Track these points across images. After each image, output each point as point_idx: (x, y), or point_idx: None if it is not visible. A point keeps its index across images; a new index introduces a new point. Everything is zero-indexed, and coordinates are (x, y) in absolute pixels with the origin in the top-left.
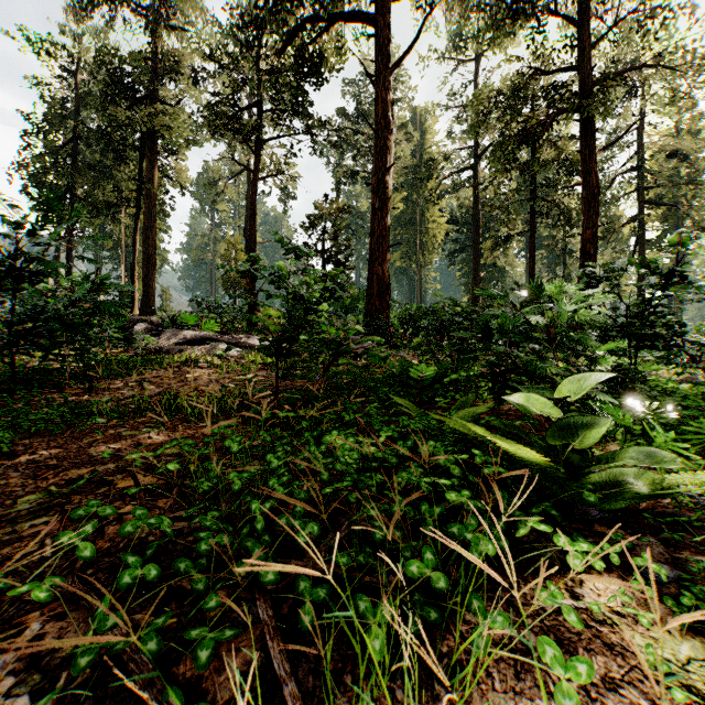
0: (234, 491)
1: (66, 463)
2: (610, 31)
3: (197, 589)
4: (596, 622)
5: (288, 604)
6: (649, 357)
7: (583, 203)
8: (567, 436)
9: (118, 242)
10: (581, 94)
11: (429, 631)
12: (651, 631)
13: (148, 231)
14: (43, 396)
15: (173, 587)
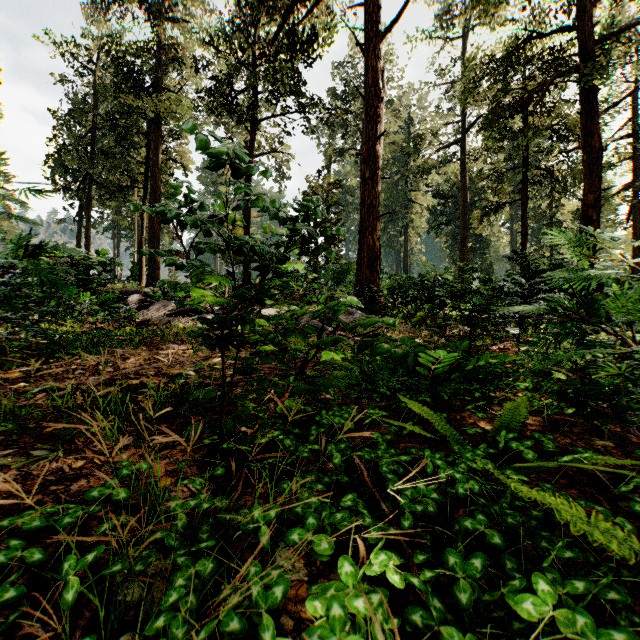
0: None
1: None
2: None
3: None
4: None
5: None
6: None
7: (583, 166)
8: None
9: (131, 222)
10: (581, 53)
11: None
12: None
13: None
14: None
15: None
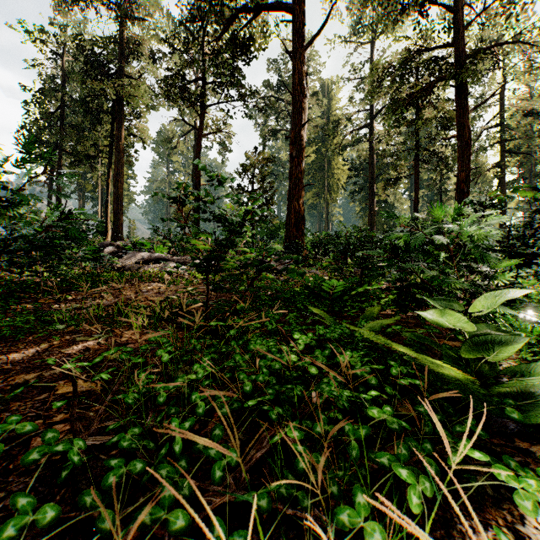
0: (158, 404)
1: (19, 367)
2: (480, 14)
3: (103, 528)
4: None
5: None
6: (522, 273)
7: (458, 151)
8: (482, 350)
9: (96, 186)
10: (456, 64)
11: None
12: None
13: (117, 177)
14: (20, 305)
15: (82, 518)
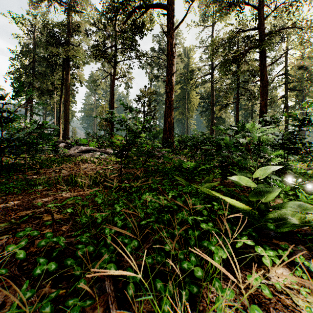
0: (97, 223)
1: (21, 208)
2: (273, 12)
3: (76, 274)
4: (278, 292)
5: (122, 281)
6: (292, 158)
7: (260, 89)
8: (259, 196)
9: (53, 107)
10: (259, 40)
11: (193, 297)
12: (306, 298)
13: (66, 102)
14: (15, 176)
15: (65, 272)
